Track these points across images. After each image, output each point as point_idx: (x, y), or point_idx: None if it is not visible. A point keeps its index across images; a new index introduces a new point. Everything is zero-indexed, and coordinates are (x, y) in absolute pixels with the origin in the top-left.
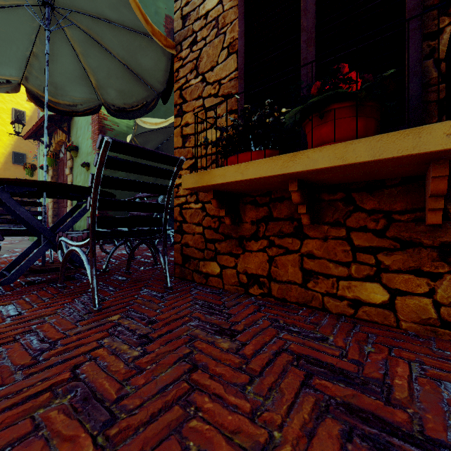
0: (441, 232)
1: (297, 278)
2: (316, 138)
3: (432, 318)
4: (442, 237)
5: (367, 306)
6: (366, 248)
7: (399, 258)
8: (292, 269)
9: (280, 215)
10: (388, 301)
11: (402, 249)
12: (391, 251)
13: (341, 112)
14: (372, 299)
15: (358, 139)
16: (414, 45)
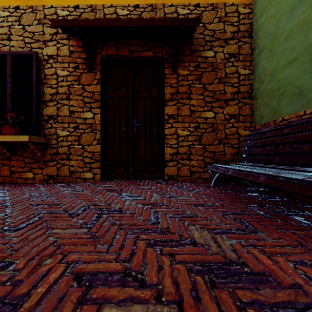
0: (44, 157)
1: (8, 174)
2: (2, 131)
3: (42, 179)
4: (44, 159)
5: (29, 179)
6: (28, 162)
7: (36, 165)
8: (7, 171)
9: (2, 152)
10: (34, 177)
11: (37, 162)
12: (34, 163)
13: (7, 126)
14: (30, 177)
15: (13, 134)
16: (34, 111)
